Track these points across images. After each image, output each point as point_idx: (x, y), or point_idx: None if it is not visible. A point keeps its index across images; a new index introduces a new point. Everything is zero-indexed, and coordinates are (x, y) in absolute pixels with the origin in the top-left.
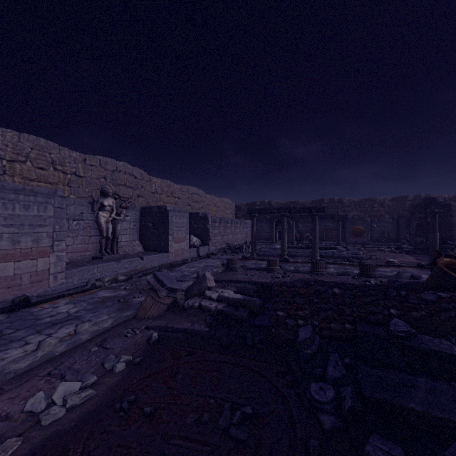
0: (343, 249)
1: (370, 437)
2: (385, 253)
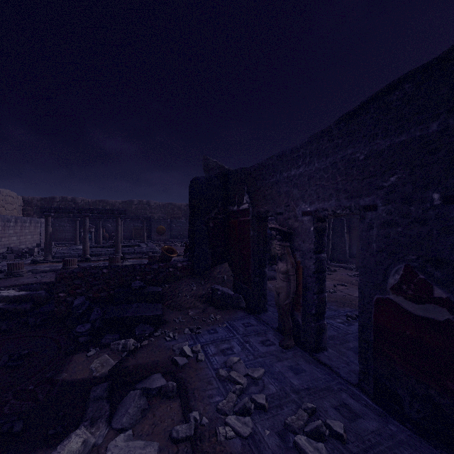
0: (144, 245)
1: (105, 336)
2: (177, 247)
